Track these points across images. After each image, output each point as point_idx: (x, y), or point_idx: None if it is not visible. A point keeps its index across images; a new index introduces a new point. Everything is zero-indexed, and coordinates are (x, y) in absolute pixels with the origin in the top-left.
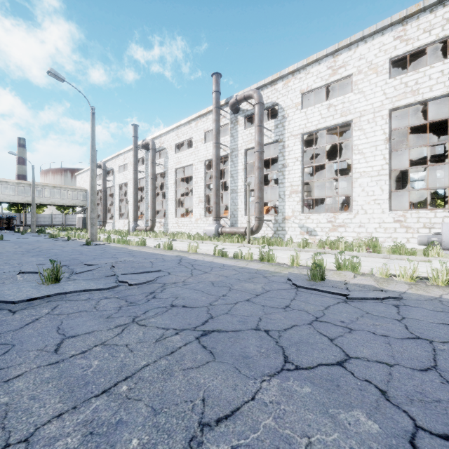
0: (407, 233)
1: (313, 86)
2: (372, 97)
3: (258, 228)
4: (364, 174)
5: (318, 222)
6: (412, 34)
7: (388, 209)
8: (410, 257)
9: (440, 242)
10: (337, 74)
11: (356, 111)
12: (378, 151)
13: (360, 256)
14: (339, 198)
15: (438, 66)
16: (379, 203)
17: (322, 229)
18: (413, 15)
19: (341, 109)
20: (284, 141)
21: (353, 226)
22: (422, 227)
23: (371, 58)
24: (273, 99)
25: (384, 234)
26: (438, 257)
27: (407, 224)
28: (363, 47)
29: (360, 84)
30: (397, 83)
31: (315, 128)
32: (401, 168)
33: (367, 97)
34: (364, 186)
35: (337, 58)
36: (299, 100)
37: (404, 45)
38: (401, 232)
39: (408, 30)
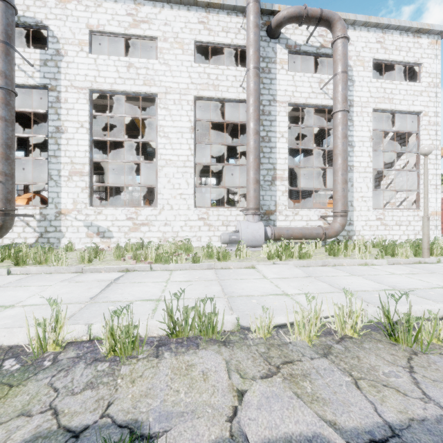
0: (209, 231)
1: (108, 28)
2: (178, 75)
3: (2, 229)
4: (170, 162)
5: (114, 218)
6: (213, 26)
7: (193, 205)
8: (235, 264)
9: (239, 240)
10: (139, 28)
11: (161, 84)
12: (184, 139)
13: (179, 269)
14: (135, 195)
15: (233, 70)
16: (186, 198)
17: (120, 228)
18: (215, 7)
19: (144, 75)
20: (59, 90)
21: (159, 225)
22: (221, 225)
23: (177, 30)
24: (37, 14)
25: (190, 233)
26: (248, 258)
27: (210, 221)
28: (169, 12)
29: (166, 54)
30: (201, 71)
31: (110, 88)
32: (205, 163)
33: (174, 73)
34: (170, 177)
35: (139, 7)
36: (85, 38)
37: (207, 33)
38: (205, 230)
39: (211, 20)
